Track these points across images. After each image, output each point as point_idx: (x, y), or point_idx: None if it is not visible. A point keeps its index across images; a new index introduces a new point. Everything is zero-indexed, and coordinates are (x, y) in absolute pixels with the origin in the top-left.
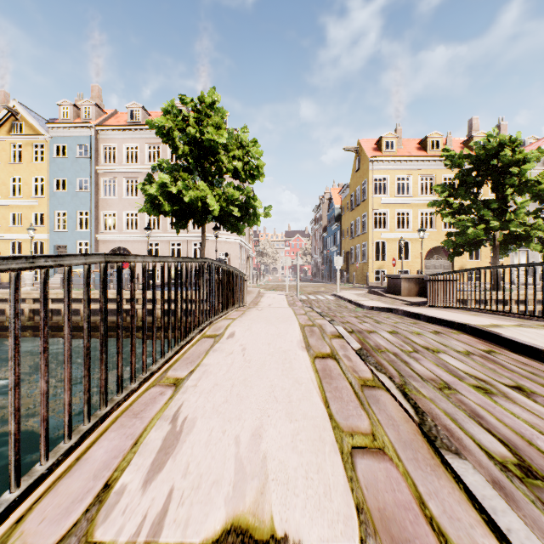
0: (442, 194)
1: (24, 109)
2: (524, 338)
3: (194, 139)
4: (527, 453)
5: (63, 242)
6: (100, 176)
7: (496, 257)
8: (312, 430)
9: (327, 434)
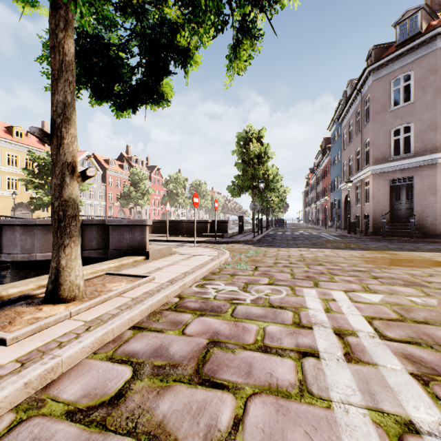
0: (29, 175)
1: None
2: None
3: None
4: None
5: None
6: None
7: None
8: None
9: None
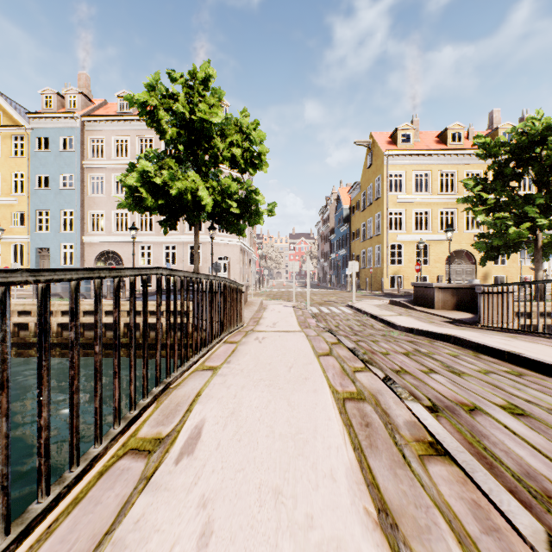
0: (474, 188)
1: (2, 97)
2: None
3: (182, 120)
4: None
5: (45, 245)
6: (87, 172)
7: (539, 261)
8: None
9: None
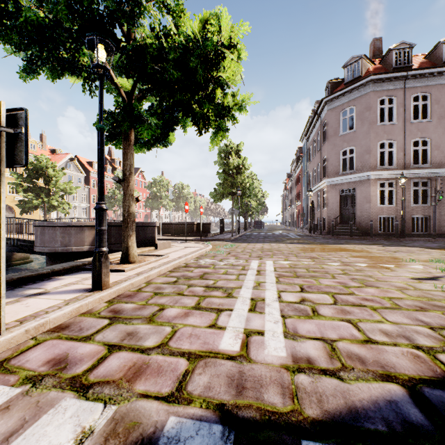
0: (18, 179)
1: None
2: None
3: None
4: None
5: None
6: None
7: (46, 214)
8: None
9: None
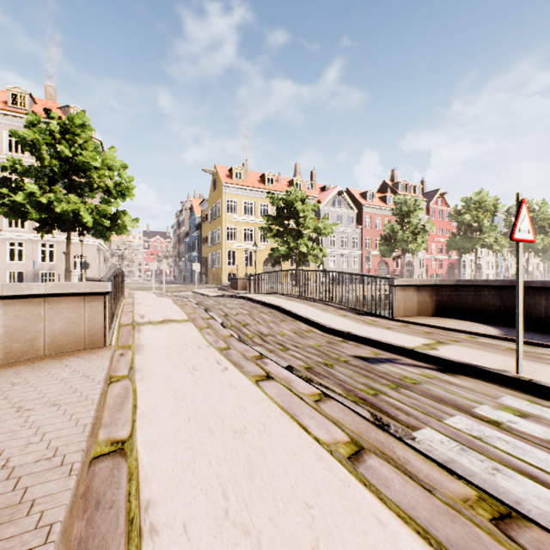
0: (267, 222)
1: None
2: (259, 298)
3: (66, 157)
4: (229, 314)
5: None
6: None
7: (297, 265)
8: (179, 313)
9: (183, 313)
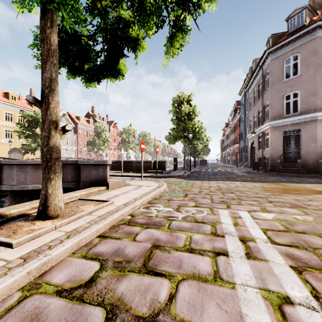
0: (21, 128)
1: None
2: None
3: None
4: None
5: None
6: None
7: None
8: None
9: None
